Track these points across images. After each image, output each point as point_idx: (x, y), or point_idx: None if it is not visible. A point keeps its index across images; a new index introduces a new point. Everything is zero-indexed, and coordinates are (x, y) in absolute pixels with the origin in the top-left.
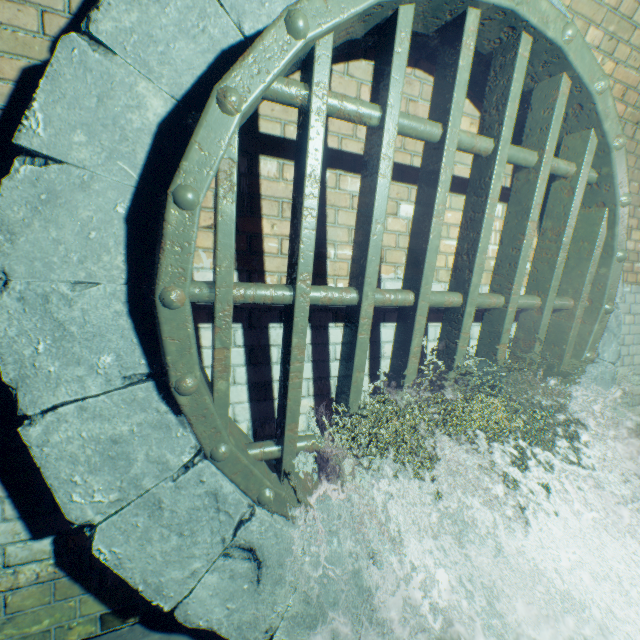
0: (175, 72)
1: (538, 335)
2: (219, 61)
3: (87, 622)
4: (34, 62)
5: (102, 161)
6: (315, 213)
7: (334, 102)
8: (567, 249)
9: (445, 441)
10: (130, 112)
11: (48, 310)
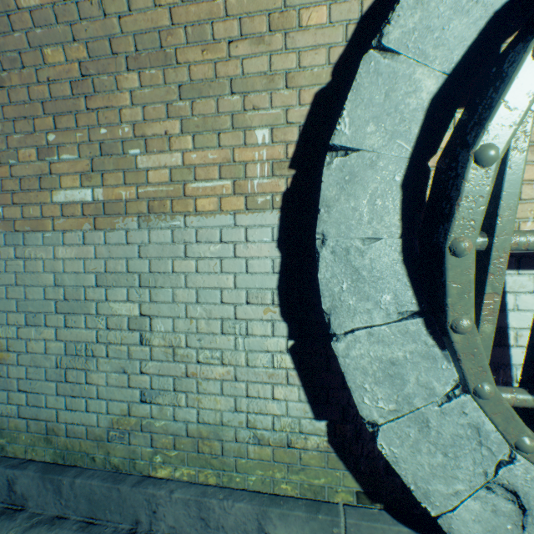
0: (446, 50)
1: None
2: (489, 24)
3: (346, 492)
4: (321, 87)
5: (384, 143)
6: None
7: None
8: None
9: None
10: (407, 98)
11: (348, 259)
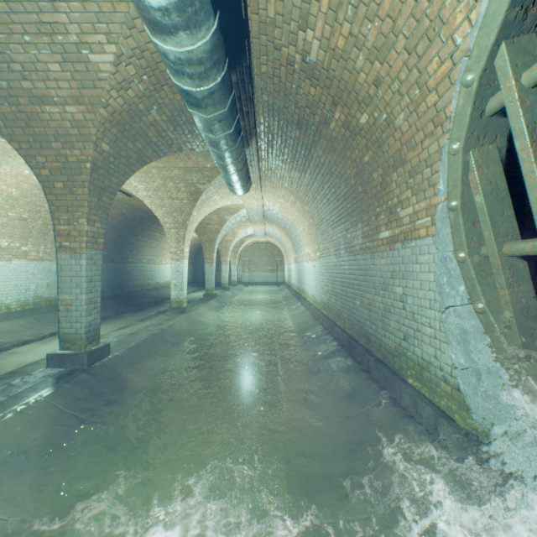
0: None
1: None
2: None
3: None
4: None
5: None
6: (534, 175)
7: (529, 76)
8: None
9: None
10: None
11: (445, 264)
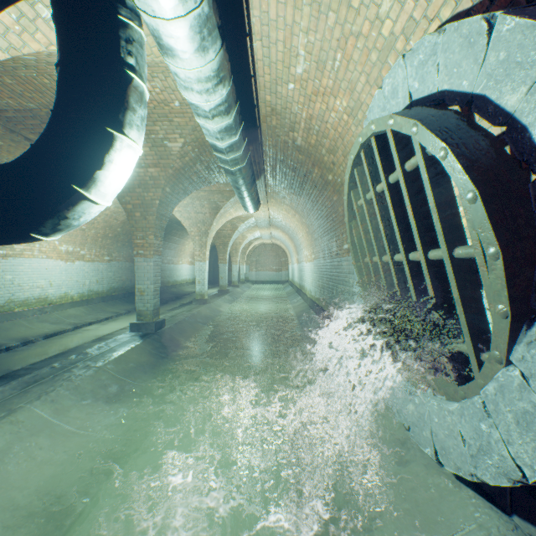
0: None
1: (449, 280)
2: None
3: None
4: None
5: None
6: (363, 236)
7: (359, 203)
8: (435, 210)
9: (426, 343)
10: None
11: None
